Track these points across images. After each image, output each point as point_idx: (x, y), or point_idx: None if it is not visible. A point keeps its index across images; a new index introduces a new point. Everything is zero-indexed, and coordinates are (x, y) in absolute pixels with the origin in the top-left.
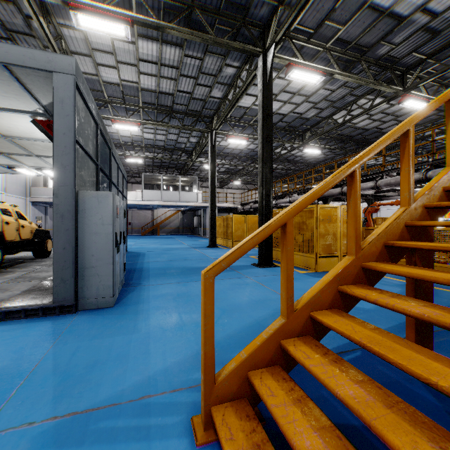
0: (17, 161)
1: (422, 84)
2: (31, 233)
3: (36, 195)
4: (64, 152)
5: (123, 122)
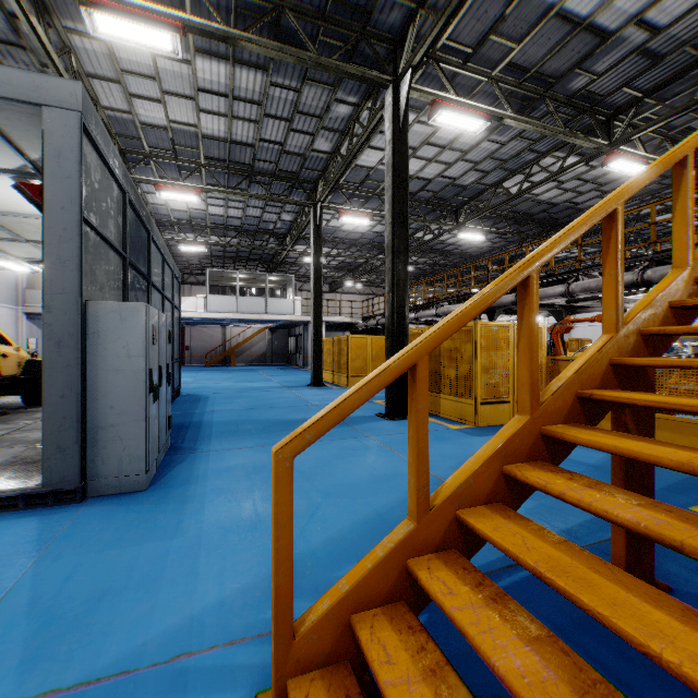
0: None
1: (638, 135)
2: (19, 367)
3: (35, 303)
4: (62, 239)
5: (174, 188)
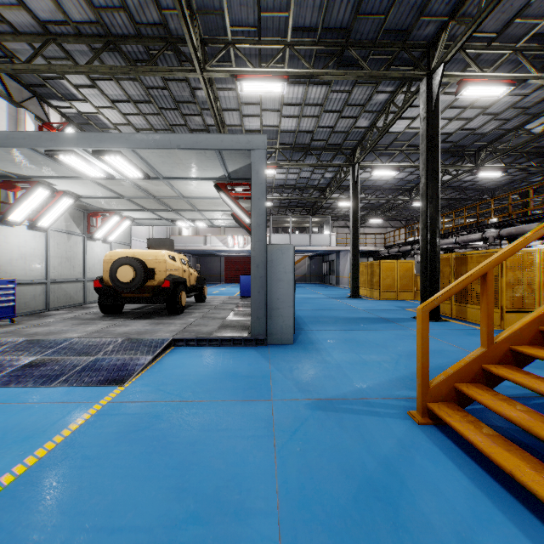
0: (181, 216)
1: None
2: (194, 280)
3: (175, 244)
4: (259, 214)
5: None
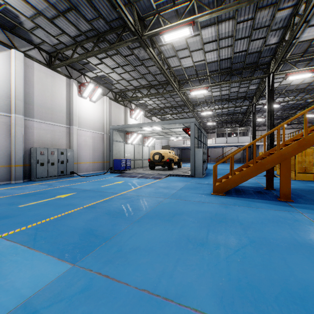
0: (172, 136)
1: None
2: (177, 160)
3: (170, 144)
4: (192, 140)
5: (205, 111)
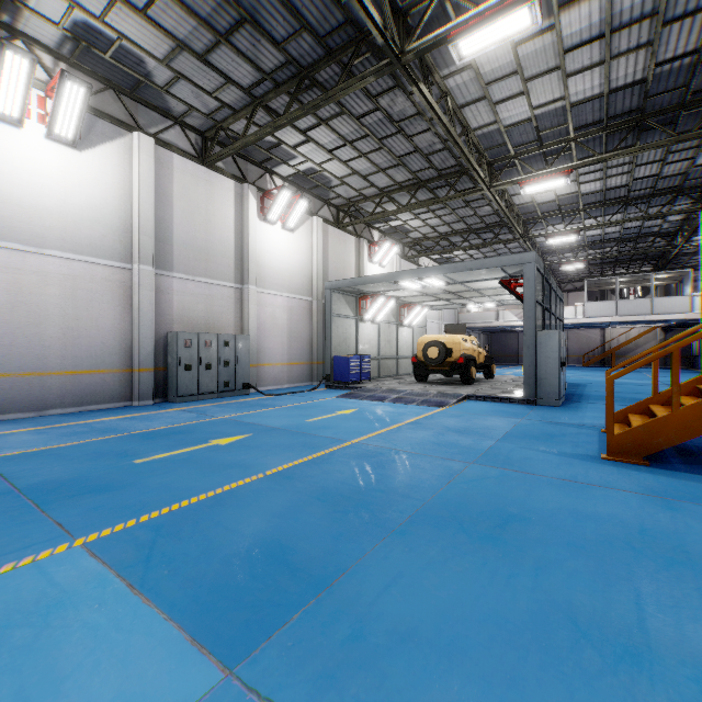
0: (471, 301)
1: None
2: (483, 358)
3: (463, 321)
4: (529, 310)
5: (558, 235)
